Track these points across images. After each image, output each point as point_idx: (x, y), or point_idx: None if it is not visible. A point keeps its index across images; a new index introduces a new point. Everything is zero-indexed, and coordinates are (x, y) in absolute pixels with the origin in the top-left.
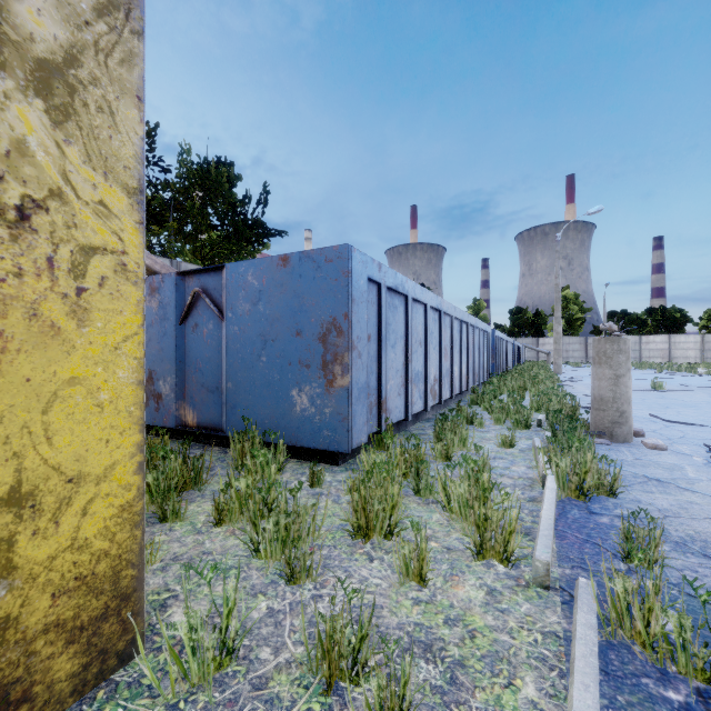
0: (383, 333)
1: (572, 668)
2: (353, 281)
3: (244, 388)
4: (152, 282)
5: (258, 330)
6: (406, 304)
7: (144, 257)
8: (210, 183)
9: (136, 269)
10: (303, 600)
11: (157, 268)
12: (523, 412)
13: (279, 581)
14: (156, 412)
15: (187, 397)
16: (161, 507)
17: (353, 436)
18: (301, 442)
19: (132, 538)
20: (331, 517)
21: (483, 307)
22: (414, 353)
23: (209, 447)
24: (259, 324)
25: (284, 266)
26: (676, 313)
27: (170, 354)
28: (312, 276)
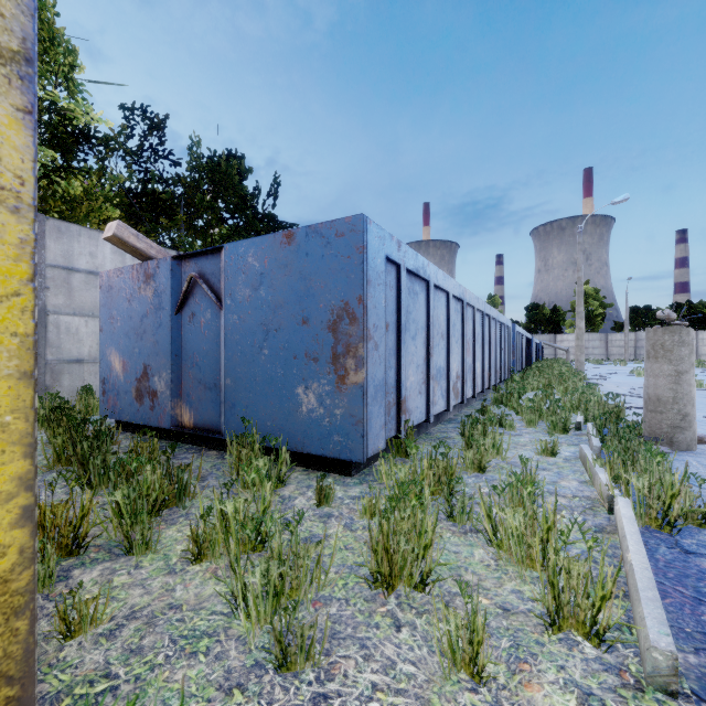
0: (403, 322)
1: None
2: (369, 259)
3: (244, 385)
4: (147, 268)
5: (259, 318)
6: (427, 291)
7: (36, 169)
8: (220, 176)
9: (16, 186)
10: (299, 705)
11: (152, 253)
12: (561, 414)
13: (266, 664)
14: (151, 411)
15: (183, 394)
16: (127, 535)
17: (369, 442)
18: (308, 448)
19: (9, 634)
20: (342, 550)
21: (498, 303)
22: (436, 347)
23: (206, 450)
24: (260, 312)
25: (289, 243)
26: (703, 308)
27: (165, 347)
28: (321, 253)
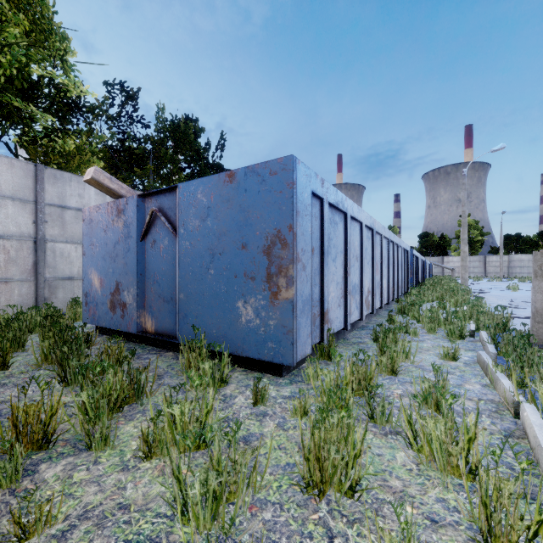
0: (326, 247)
1: None
2: (298, 193)
3: (194, 299)
4: (119, 205)
5: (206, 244)
6: (345, 221)
7: None
8: (180, 135)
9: None
10: None
11: (123, 192)
12: (458, 323)
13: None
14: (121, 319)
15: (146, 306)
16: (88, 433)
17: (298, 348)
18: (246, 353)
19: None
20: (276, 450)
21: (397, 232)
22: (352, 267)
23: (164, 352)
24: (207, 239)
25: (231, 182)
26: None
27: (133, 268)
28: (257, 189)
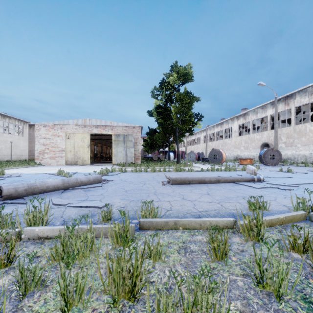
0: None
1: (177, 221)
2: None
3: None
4: None
5: None
6: None
7: None
8: None
9: None
10: None
11: None
12: None
13: None
14: None
15: None
16: None
17: None
18: None
19: None
20: None
21: None
22: None
23: None
24: None
25: None
26: None
27: None
28: None
